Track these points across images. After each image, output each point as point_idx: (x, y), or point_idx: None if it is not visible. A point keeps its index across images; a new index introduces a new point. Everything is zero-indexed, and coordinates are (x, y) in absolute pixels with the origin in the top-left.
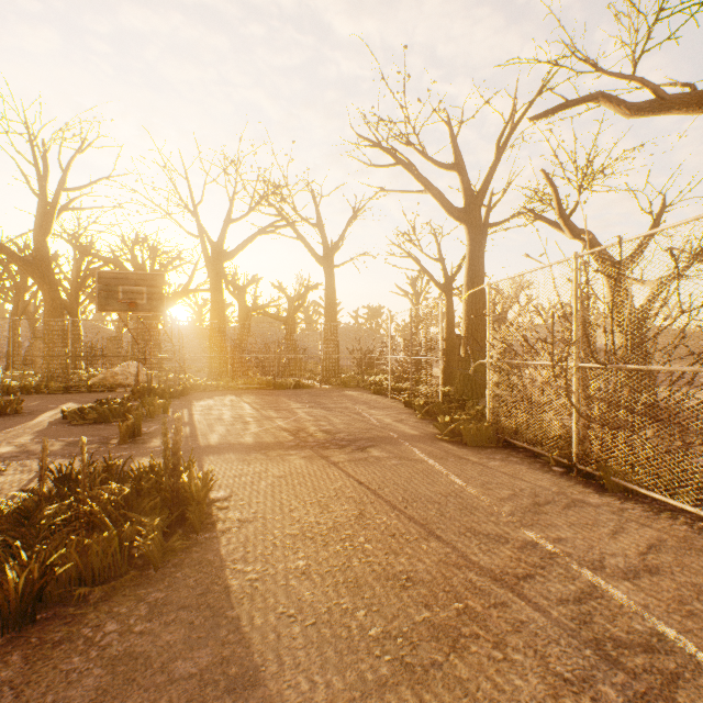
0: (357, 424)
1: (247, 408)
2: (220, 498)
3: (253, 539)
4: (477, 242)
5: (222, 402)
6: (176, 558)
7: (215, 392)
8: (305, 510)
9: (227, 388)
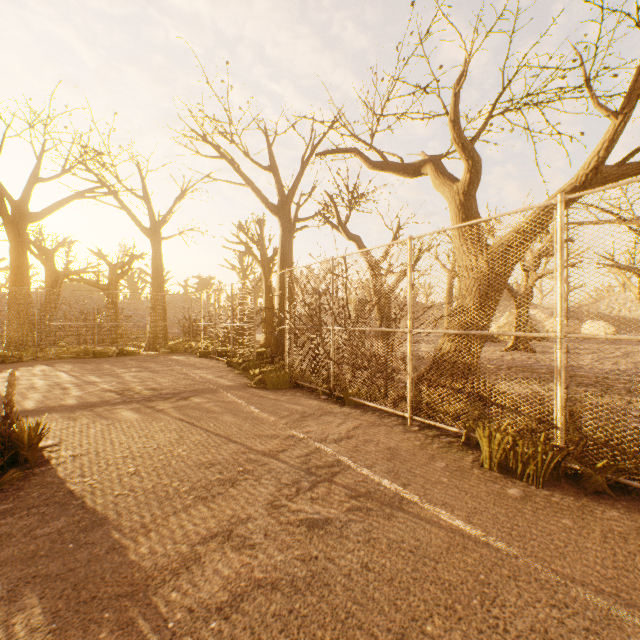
0: (183, 381)
1: (64, 376)
2: (50, 445)
3: (88, 464)
4: (288, 233)
5: (31, 372)
6: (16, 485)
7: (19, 363)
8: (134, 441)
9: (35, 359)
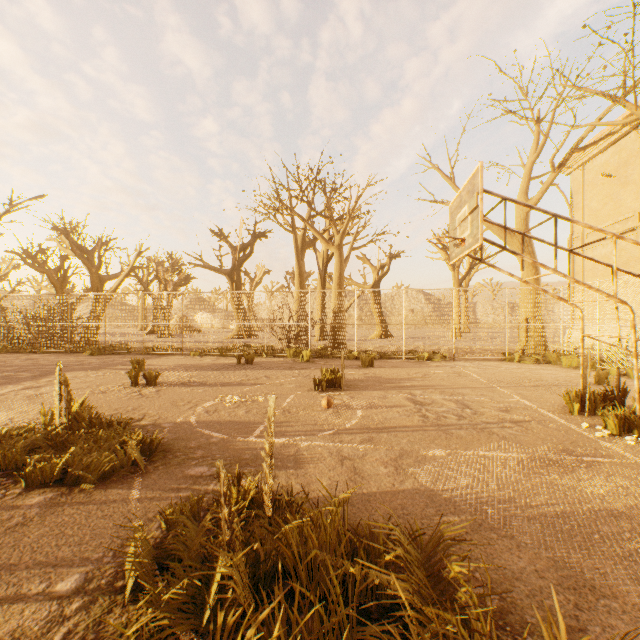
0: None
1: None
2: None
3: None
4: None
5: None
6: None
7: None
8: None
9: None
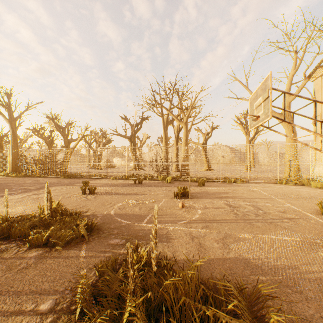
0: None
1: None
2: None
3: None
4: (16, 131)
5: None
6: None
7: None
8: None
9: None
